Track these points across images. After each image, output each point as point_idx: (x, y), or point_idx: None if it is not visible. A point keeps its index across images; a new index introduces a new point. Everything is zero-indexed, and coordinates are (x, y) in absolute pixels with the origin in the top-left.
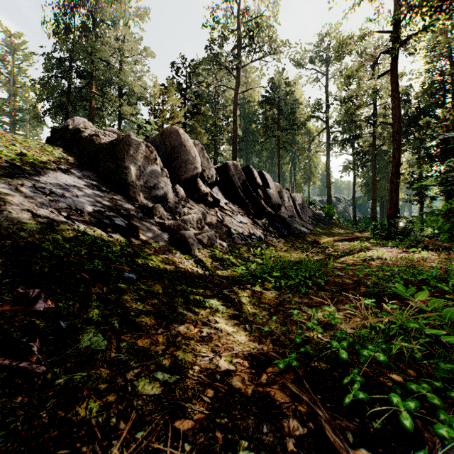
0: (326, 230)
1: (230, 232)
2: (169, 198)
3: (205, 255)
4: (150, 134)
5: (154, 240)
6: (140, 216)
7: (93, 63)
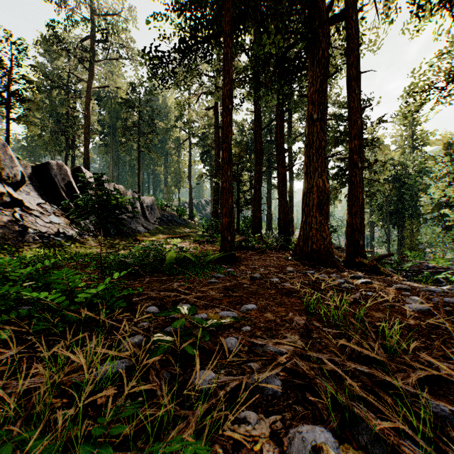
0: (170, 229)
1: (25, 232)
2: None
3: None
4: None
5: None
6: None
7: None
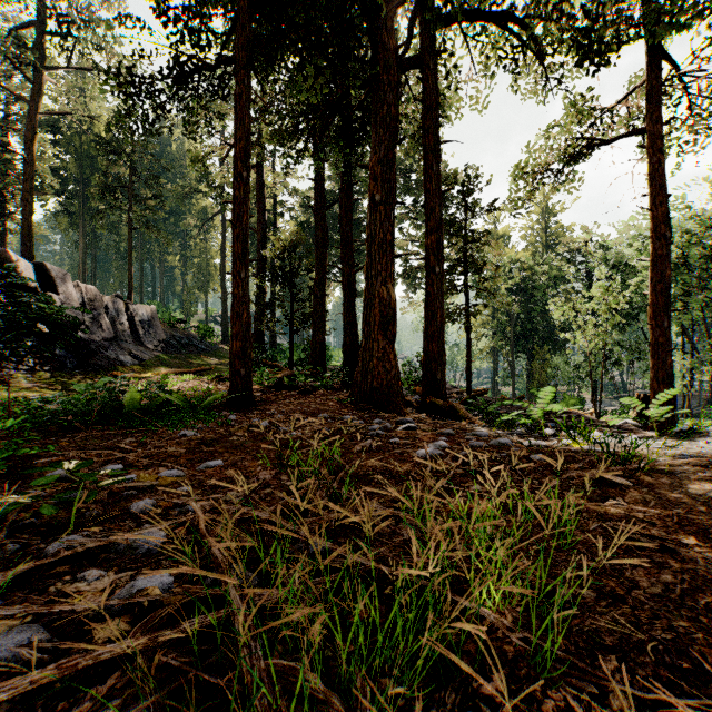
0: (183, 360)
1: None
2: None
3: None
4: None
5: None
6: None
7: None
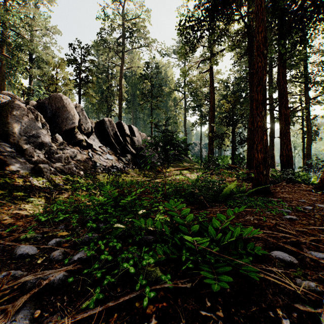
0: (176, 164)
1: (95, 165)
2: (45, 143)
3: (58, 178)
4: (41, 97)
5: (17, 169)
6: (13, 155)
7: (5, 32)
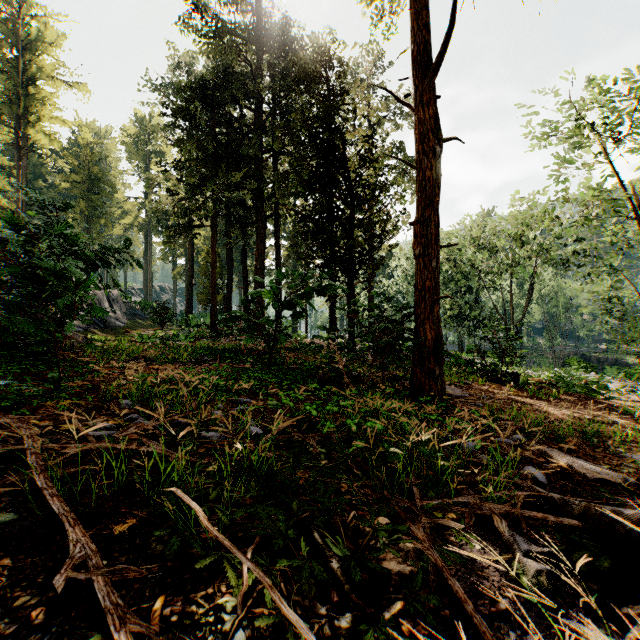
0: (140, 323)
1: None
2: None
3: None
4: None
5: None
6: None
7: None
